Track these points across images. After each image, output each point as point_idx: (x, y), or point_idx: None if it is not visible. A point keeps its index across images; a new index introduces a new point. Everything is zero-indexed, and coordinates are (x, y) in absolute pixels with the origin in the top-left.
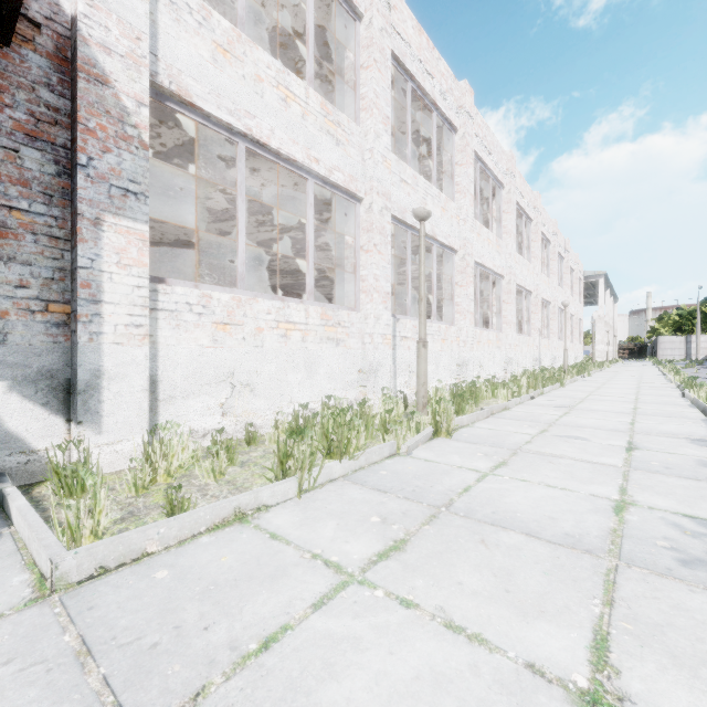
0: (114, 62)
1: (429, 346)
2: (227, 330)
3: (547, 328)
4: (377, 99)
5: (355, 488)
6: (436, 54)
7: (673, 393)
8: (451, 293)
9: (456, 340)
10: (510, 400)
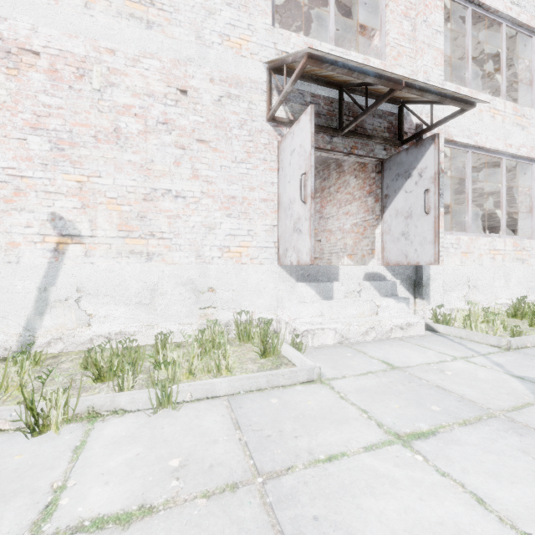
0: None
1: None
2: (466, 256)
3: None
4: None
5: None
6: None
7: None
8: None
9: None
10: None
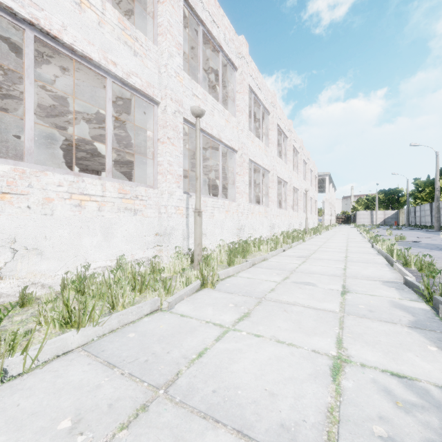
0: None
1: (216, 215)
2: (6, 199)
3: (297, 205)
4: (170, 28)
5: (83, 364)
6: (222, 12)
7: (367, 245)
8: (233, 179)
9: (236, 212)
10: (268, 253)
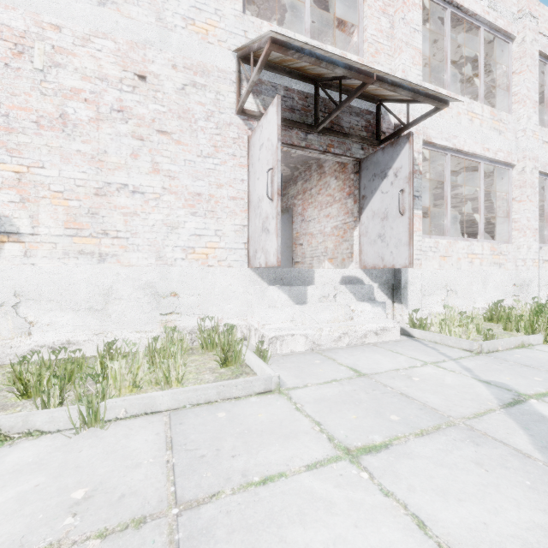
0: None
1: None
2: (444, 260)
3: None
4: (528, 93)
5: None
6: None
7: None
8: None
9: None
10: None
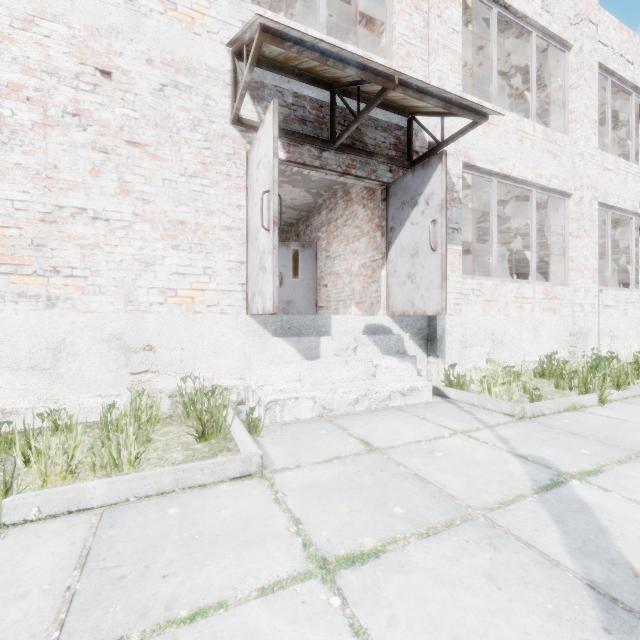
0: (449, 160)
1: (629, 313)
2: (490, 305)
3: None
4: (586, 111)
5: (637, 406)
6: (637, 40)
7: None
8: None
9: None
10: None
